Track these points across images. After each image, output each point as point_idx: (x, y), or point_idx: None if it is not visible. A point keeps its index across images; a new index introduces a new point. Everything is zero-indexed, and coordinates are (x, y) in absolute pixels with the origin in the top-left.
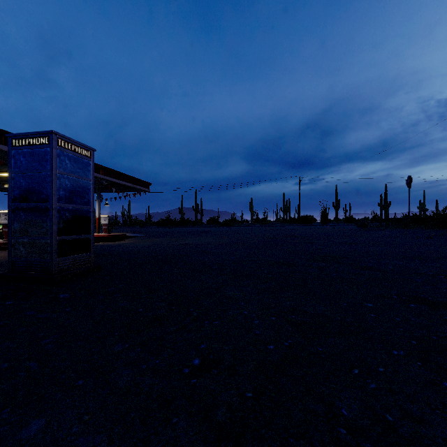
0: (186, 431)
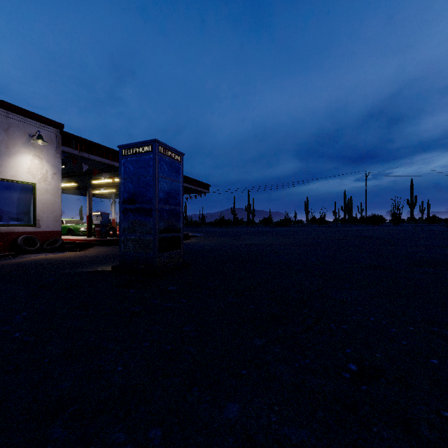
0: (398, 443)
